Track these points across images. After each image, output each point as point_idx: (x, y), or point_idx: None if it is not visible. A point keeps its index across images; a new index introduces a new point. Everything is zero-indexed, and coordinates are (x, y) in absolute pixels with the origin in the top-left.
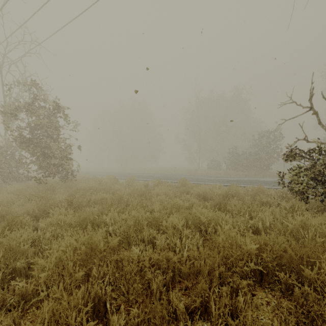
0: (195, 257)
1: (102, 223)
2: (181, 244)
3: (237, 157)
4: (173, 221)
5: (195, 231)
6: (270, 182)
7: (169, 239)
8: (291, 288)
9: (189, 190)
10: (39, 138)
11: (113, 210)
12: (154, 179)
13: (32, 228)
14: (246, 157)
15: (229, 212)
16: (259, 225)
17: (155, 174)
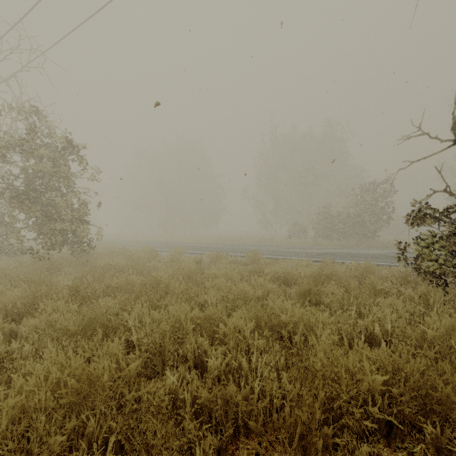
0: (273, 393)
1: (121, 327)
2: (249, 365)
3: (330, 220)
4: (236, 325)
5: (272, 339)
6: (380, 255)
7: (230, 356)
8: (446, 453)
9: (262, 269)
10: (37, 191)
11: (140, 304)
12: (211, 251)
13: (9, 334)
14: (343, 219)
15: (324, 304)
16: (373, 328)
17: (212, 245)
